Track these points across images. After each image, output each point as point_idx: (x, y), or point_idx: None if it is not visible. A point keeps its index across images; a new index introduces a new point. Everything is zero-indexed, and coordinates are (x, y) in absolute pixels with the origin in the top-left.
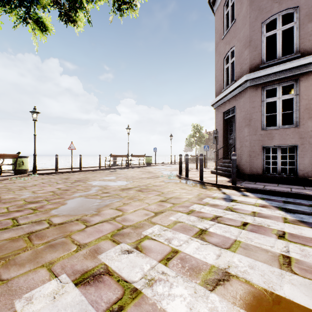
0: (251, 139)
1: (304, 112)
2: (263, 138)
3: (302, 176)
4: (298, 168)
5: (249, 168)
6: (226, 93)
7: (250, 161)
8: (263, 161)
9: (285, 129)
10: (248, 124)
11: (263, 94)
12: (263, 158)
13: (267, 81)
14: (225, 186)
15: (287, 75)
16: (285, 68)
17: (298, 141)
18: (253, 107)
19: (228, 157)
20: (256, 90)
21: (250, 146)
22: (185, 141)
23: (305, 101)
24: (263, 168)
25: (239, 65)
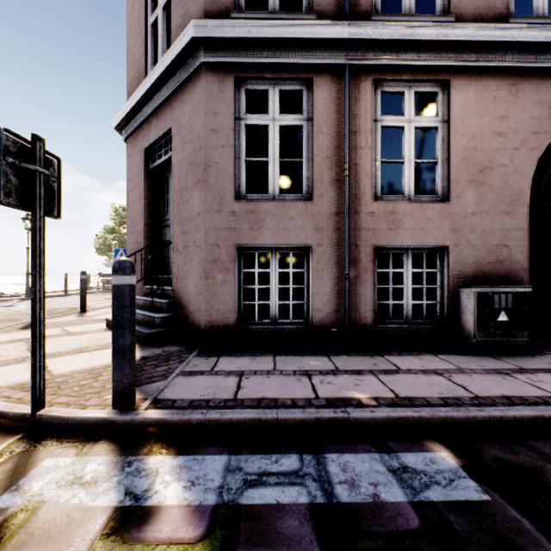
0: (210, 225)
1: (324, 165)
2: (238, 224)
3: (321, 325)
4: (313, 305)
5: (205, 312)
6: (149, 85)
7: (206, 290)
8: (238, 288)
9: (287, 205)
10: (203, 179)
11: (240, 99)
12: (238, 281)
13: (249, 64)
14: (76, 424)
15: (292, 61)
16: (289, 34)
17: (312, 236)
18: (214, 131)
19: (158, 279)
20: (223, 82)
21: (208, 245)
22: (95, 242)
23: (325, 138)
24: (239, 310)
25: (181, 6)
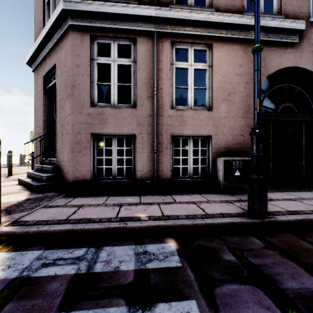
0: (75, 121)
1: (143, 88)
2: (92, 120)
3: (141, 179)
4: (136, 168)
5: (72, 172)
6: (42, 37)
7: (73, 159)
8: (93, 158)
9: (121, 110)
10: (71, 94)
11: (94, 48)
12: (93, 154)
13: (99, 27)
14: None
15: (123, 27)
16: (121, 11)
17: (136, 128)
18: (77, 66)
19: (51, 154)
20: (83, 37)
21: (74, 133)
22: (30, 135)
23: (143, 72)
24: (94, 171)
25: None
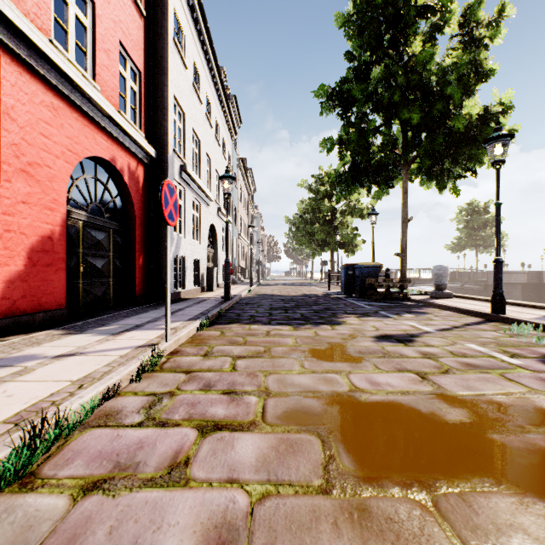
0: None
1: None
2: None
3: None
4: None
5: None
6: None
7: None
8: None
9: None
10: None
11: None
12: None
13: None
14: None
15: None
16: None
17: None
18: None
19: None
20: None
21: None
22: None
23: None
24: None
25: None
